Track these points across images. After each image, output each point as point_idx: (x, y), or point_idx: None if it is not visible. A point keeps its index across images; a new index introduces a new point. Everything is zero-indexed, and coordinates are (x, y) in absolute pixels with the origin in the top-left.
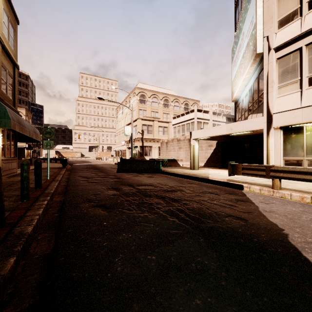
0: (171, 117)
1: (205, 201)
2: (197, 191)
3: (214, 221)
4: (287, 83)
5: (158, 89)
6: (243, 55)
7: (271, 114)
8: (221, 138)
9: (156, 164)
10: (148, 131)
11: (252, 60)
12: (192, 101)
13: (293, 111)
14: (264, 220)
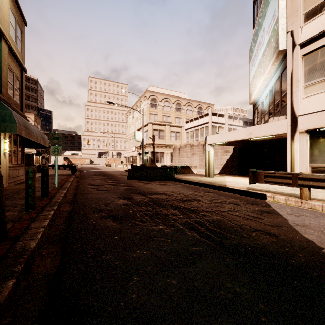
0: (184, 122)
1: (226, 212)
2: (215, 201)
3: (239, 236)
4: (314, 81)
5: (170, 93)
6: (264, 53)
7: (296, 116)
8: (238, 143)
9: (168, 170)
10: (160, 137)
11: (274, 58)
12: (206, 104)
13: (321, 113)
14: (298, 236)
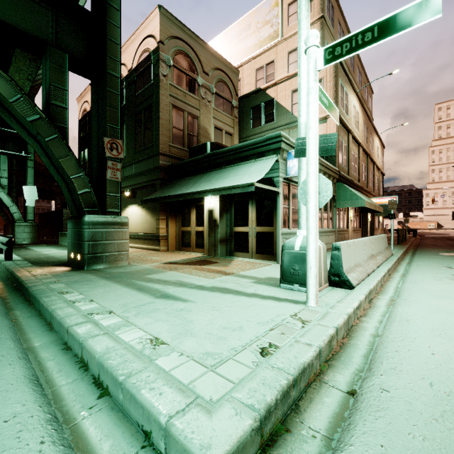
0: None
1: None
2: None
3: None
4: None
5: None
6: None
7: None
8: None
9: None
10: None
11: None
12: None
13: None
14: None
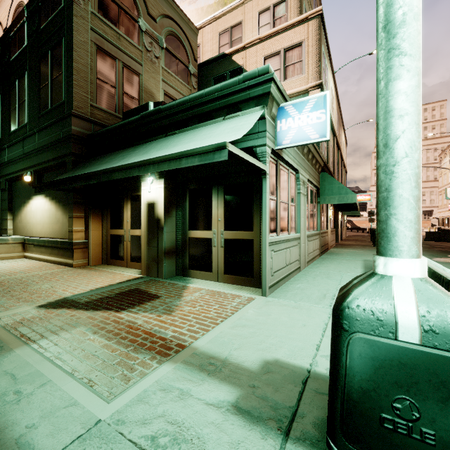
0: None
1: None
2: None
3: None
4: None
5: None
6: None
7: None
8: None
9: None
10: None
11: None
12: None
13: None
14: None
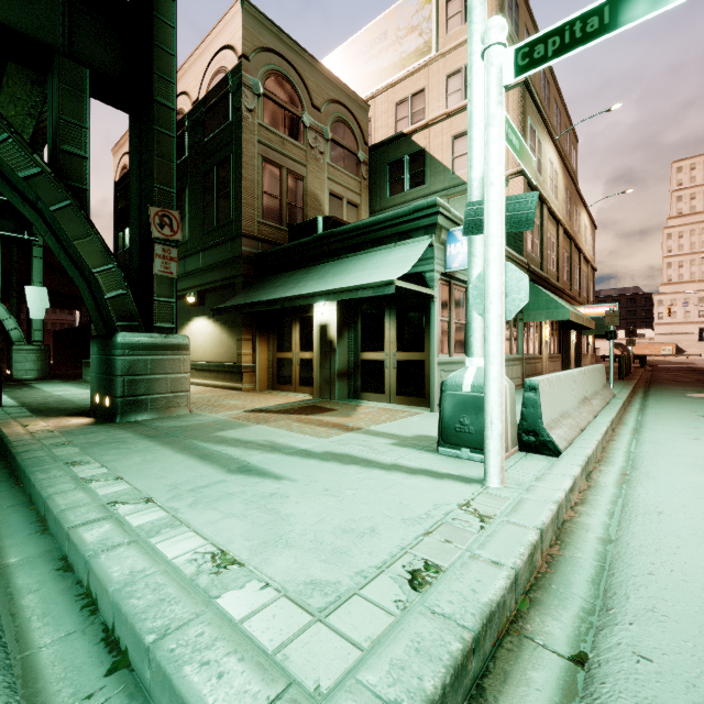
0: None
1: None
2: None
3: None
4: None
5: None
6: None
7: None
8: None
9: None
10: None
11: None
12: None
13: None
14: None
